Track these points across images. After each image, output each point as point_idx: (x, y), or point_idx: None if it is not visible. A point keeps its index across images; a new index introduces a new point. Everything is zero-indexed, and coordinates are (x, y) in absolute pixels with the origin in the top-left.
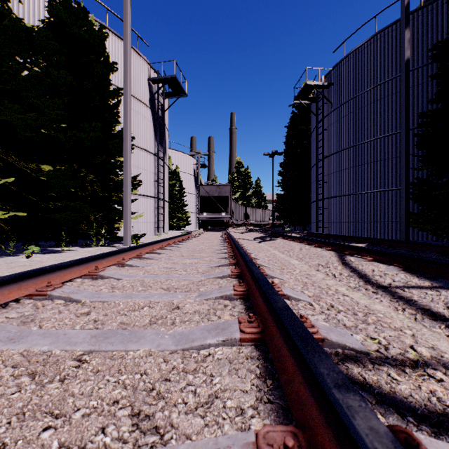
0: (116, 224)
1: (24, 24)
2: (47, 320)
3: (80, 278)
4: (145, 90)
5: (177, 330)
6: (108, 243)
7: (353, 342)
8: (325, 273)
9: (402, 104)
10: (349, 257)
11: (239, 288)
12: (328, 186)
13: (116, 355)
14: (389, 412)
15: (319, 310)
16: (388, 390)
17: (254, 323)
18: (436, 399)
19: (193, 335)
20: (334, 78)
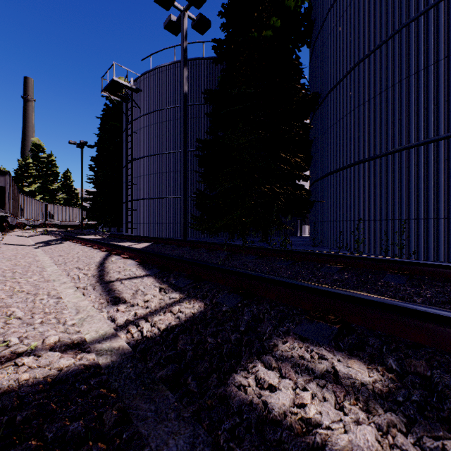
0: None
1: None
2: None
3: None
4: None
5: None
6: None
7: None
8: (69, 277)
9: (182, 127)
10: (113, 257)
11: None
12: (138, 188)
13: None
14: None
15: None
16: None
17: None
18: None
19: None
20: (142, 86)
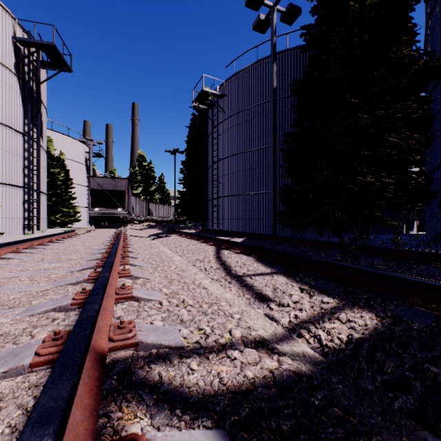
0: None
1: None
2: None
3: None
4: (8, 50)
5: None
6: None
7: (173, 339)
8: (198, 268)
9: (271, 123)
10: (224, 251)
11: (79, 296)
12: (222, 186)
13: None
14: (162, 410)
15: (166, 308)
16: (178, 384)
17: (61, 339)
18: (219, 380)
19: None
20: (226, 91)
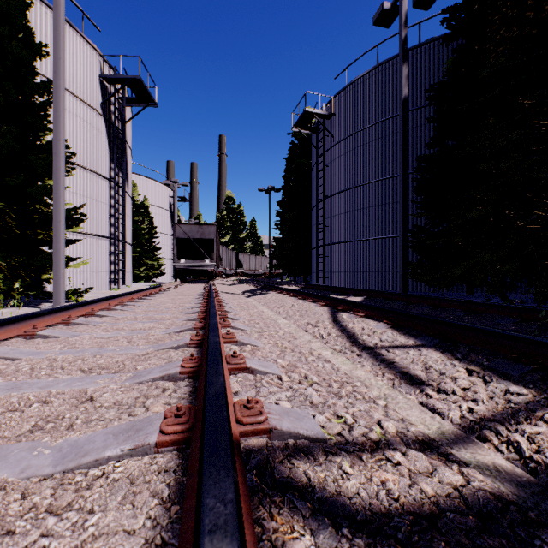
0: (44, 275)
1: None
2: None
3: None
4: (95, 90)
5: (69, 439)
6: (31, 301)
7: (311, 427)
8: (312, 334)
9: (400, 144)
10: (342, 314)
11: (188, 364)
12: (330, 230)
13: None
14: (323, 525)
15: (288, 384)
16: (333, 491)
17: (183, 416)
18: (386, 492)
19: (90, 445)
20: (335, 108)
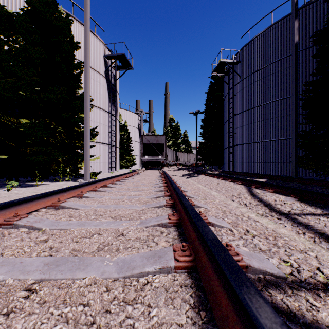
0: (78, 164)
1: (6, 10)
2: (9, 248)
3: (45, 209)
4: (101, 64)
5: (120, 257)
6: (73, 178)
7: (272, 267)
8: (238, 203)
9: (292, 75)
10: (256, 190)
11: (173, 217)
12: (237, 136)
13: (63, 283)
14: None
15: (238, 235)
16: (311, 318)
17: (186, 251)
18: None
19: (133, 262)
20: (241, 57)
